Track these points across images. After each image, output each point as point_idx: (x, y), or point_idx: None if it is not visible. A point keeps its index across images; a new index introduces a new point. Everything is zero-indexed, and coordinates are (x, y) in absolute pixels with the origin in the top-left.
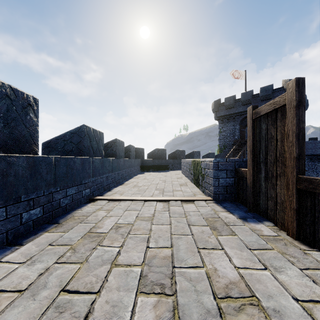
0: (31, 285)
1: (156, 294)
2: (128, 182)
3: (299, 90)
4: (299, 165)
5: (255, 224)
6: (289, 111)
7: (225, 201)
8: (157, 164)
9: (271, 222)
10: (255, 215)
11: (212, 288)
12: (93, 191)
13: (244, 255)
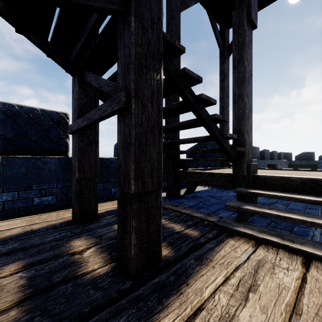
0: None
1: None
2: None
3: None
4: None
5: None
6: None
7: None
8: (304, 164)
9: None
10: None
11: None
12: None
13: None
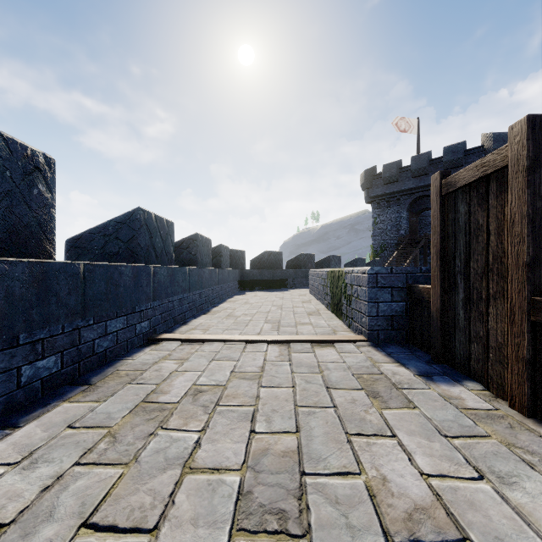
0: (25, 512)
1: (269, 531)
2: (218, 308)
3: (534, 138)
4: (534, 277)
5: (449, 386)
6: (514, 177)
7: (389, 342)
8: (267, 278)
9: (478, 382)
10: (446, 369)
11: (380, 519)
12: (156, 324)
13: (435, 449)
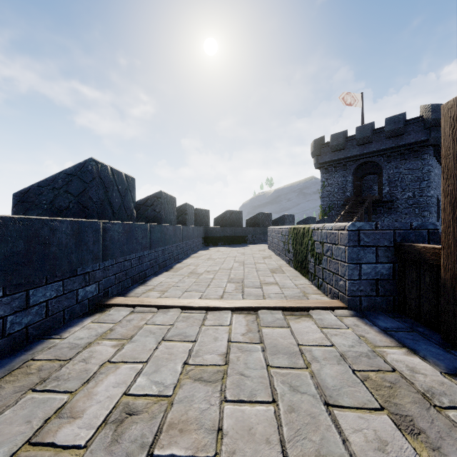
0: None
1: None
2: (181, 264)
3: None
4: None
5: None
6: None
7: (373, 310)
8: (229, 235)
9: None
10: None
11: None
12: (107, 286)
13: None
